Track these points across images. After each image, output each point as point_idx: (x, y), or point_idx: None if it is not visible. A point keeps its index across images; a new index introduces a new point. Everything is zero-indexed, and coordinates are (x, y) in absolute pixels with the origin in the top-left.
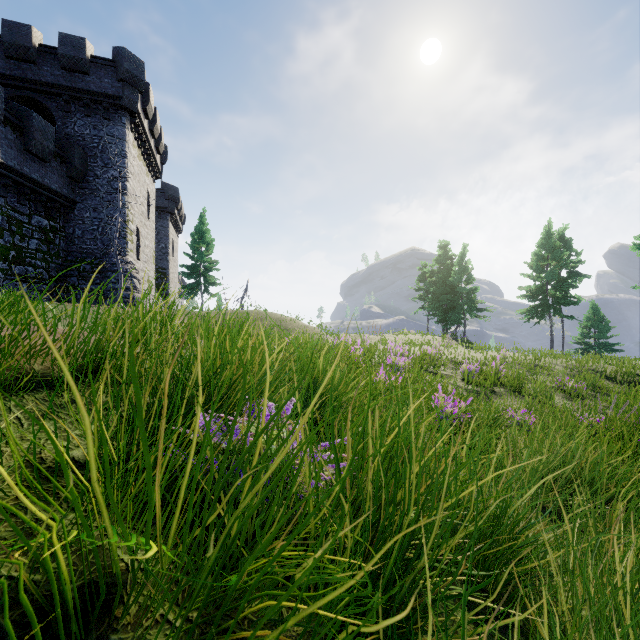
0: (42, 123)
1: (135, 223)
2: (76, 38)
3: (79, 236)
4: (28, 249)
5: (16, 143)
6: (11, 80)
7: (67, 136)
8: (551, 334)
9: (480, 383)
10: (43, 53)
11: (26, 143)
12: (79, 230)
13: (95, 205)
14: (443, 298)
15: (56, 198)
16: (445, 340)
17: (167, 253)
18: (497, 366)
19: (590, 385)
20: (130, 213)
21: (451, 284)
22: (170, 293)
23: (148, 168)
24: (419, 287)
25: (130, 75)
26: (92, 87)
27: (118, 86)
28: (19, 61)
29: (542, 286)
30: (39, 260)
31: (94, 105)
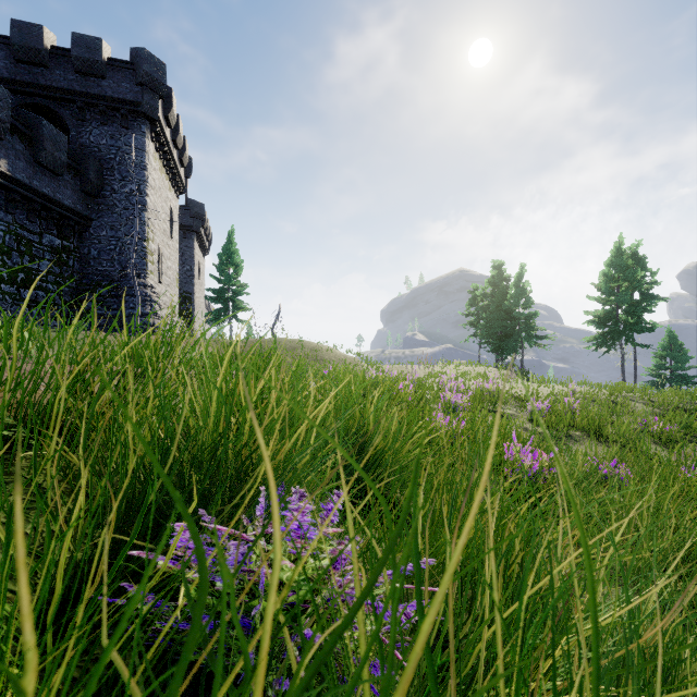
0: (53, 132)
1: (156, 242)
2: (91, 38)
3: (95, 257)
4: (39, 271)
5: (25, 154)
6: (21, 86)
7: (82, 147)
8: (622, 365)
9: (551, 424)
10: (56, 56)
11: (36, 154)
12: (95, 250)
13: (112, 222)
14: (498, 324)
15: (69, 215)
16: (501, 372)
17: (192, 276)
18: (570, 404)
19: (683, 427)
20: (150, 231)
21: (507, 309)
22: (196, 319)
23: (171, 182)
24: (470, 312)
25: (150, 78)
26: (109, 92)
27: (137, 91)
28: (30, 65)
29: (612, 310)
30: (51, 283)
31: (111, 112)
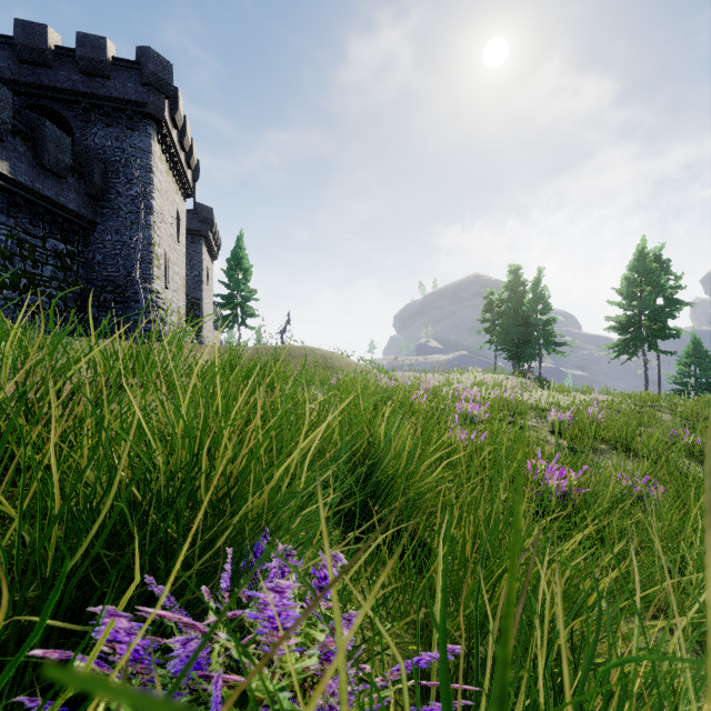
0: (56, 133)
1: (162, 247)
2: (96, 38)
3: (100, 262)
4: (42, 276)
5: (27, 156)
6: (25, 87)
7: (86, 149)
8: (645, 373)
9: (574, 437)
10: (60, 56)
11: (38, 156)
12: (100, 255)
13: (117, 226)
14: (514, 331)
15: (73, 219)
16: (518, 380)
17: (201, 281)
18: (594, 415)
19: None
20: (156, 235)
21: (524, 314)
22: (204, 326)
23: (178, 185)
24: (485, 318)
25: (156, 78)
26: (114, 93)
27: (143, 91)
28: (33, 66)
29: (634, 316)
30: (54, 289)
31: (116, 113)
